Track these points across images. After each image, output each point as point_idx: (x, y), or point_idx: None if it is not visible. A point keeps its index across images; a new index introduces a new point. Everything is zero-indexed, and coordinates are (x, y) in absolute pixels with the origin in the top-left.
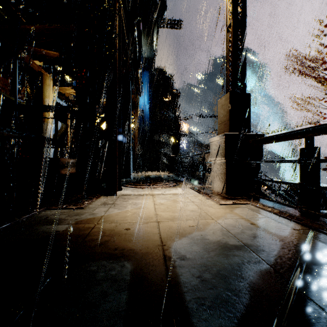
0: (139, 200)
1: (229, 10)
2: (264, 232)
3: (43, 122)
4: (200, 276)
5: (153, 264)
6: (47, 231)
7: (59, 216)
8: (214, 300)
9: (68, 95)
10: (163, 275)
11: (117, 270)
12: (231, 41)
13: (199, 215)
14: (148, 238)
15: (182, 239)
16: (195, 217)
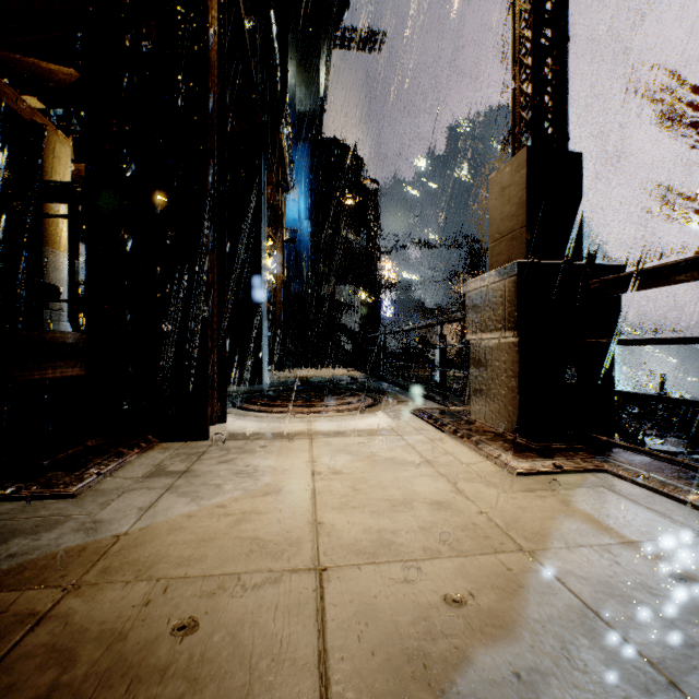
0: (270, 455)
1: None
2: None
3: (44, 247)
4: None
5: None
6: None
7: None
8: None
9: None
10: None
11: None
12: (527, 10)
13: (465, 527)
14: None
15: None
16: (458, 542)
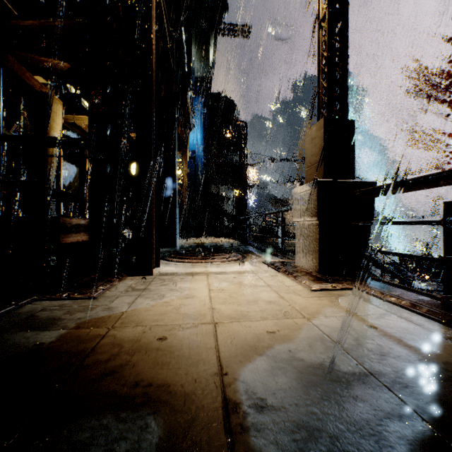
0: (186, 282)
1: None
2: (396, 343)
3: (47, 166)
4: None
5: (203, 423)
6: (23, 343)
7: (51, 314)
8: None
9: (87, 127)
10: None
11: (131, 439)
12: (325, 41)
13: (281, 310)
14: (197, 359)
15: (257, 360)
16: (276, 315)
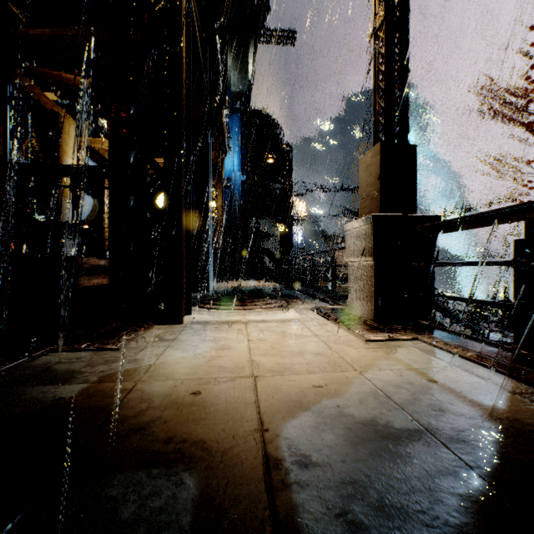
0: (222, 332)
1: (379, 1)
2: (457, 398)
3: (60, 197)
4: (344, 513)
5: (242, 479)
6: (41, 398)
7: (70, 366)
8: None
9: (105, 152)
10: (264, 510)
11: (165, 495)
12: (382, 53)
13: (329, 362)
14: (235, 415)
15: (301, 416)
16: (324, 368)
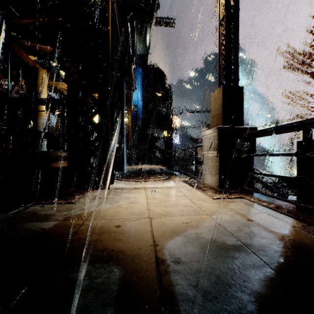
0: (132, 193)
1: (222, 4)
2: (262, 229)
3: (37, 116)
4: (198, 285)
5: (144, 269)
6: (32, 228)
7: (47, 212)
8: None
9: (63, 90)
10: (156, 284)
11: (103, 276)
12: (224, 34)
13: (192, 210)
14: (140, 237)
15: (176, 238)
16: (189, 213)
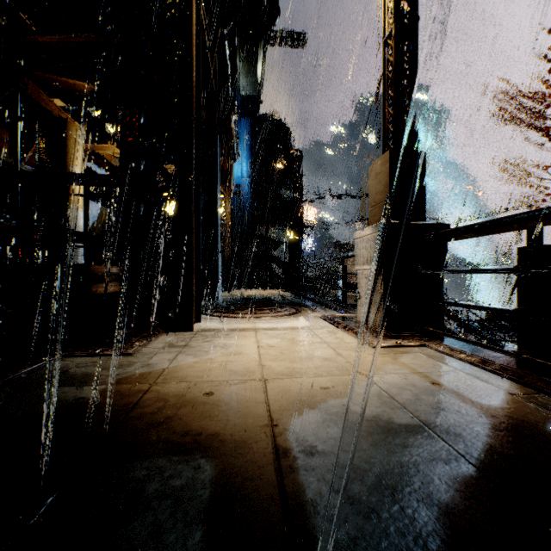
0: (232, 339)
1: (389, 9)
2: (457, 399)
3: (67, 204)
4: (345, 490)
5: (254, 464)
6: (62, 397)
7: (86, 370)
8: (375, 543)
9: (112, 158)
10: (274, 488)
11: (185, 476)
12: (392, 62)
13: (337, 367)
14: (247, 412)
15: (309, 413)
16: (332, 371)
